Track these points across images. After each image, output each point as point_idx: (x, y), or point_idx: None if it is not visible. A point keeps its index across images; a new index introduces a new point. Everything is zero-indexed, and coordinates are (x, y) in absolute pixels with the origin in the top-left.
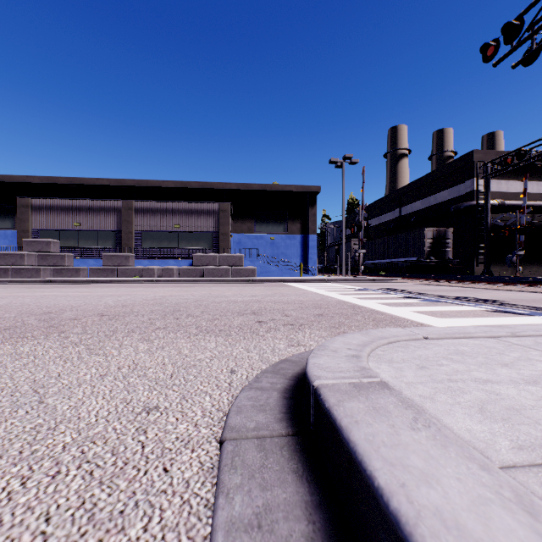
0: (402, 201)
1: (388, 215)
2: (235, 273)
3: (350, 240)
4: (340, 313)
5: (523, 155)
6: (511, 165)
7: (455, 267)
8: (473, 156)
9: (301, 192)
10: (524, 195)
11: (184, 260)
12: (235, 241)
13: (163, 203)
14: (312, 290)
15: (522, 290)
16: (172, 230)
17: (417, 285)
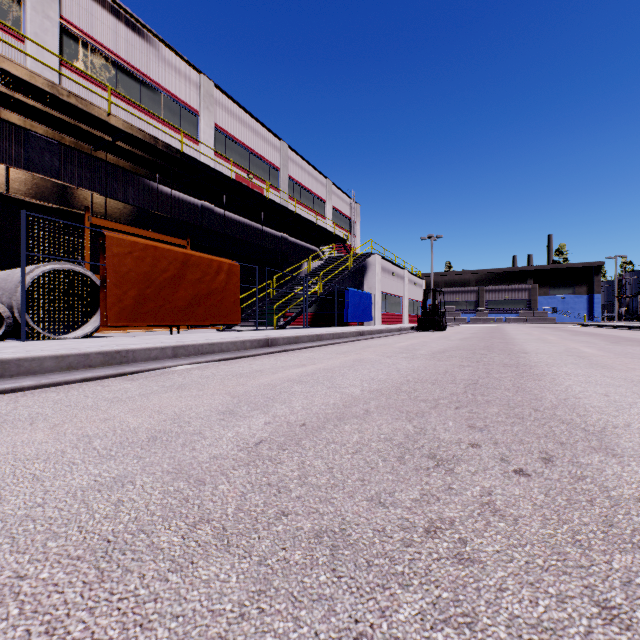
0: None
1: None
2: (542, 320)
3: (636, 295)
4: None
5: None
6: None
7: None
8: None
9: (586, 266)
10: None
11: (513, 314)
12: None
13: (499, 287)
14: None
15: None
16: (503, 299)
17: None
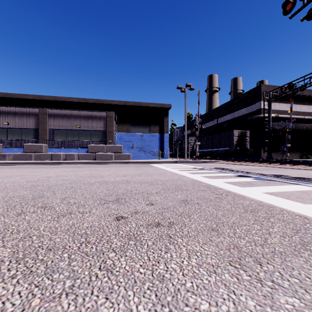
0: (218, 114)
1: (210, 123)
2: (116, 157)
3: (188, 137)
4: (204, 198)
5: (292, 86)
6: (285, 93)
7: (250, 153)
8: (261, 88)
9: (159, 108)
10: (291, 111)
11: (82, 149)
12: (118, 137)
13: (69, 111)
14: (169, 169)
15: (307, 168)
16: (74, 129)
17: (234, 165)
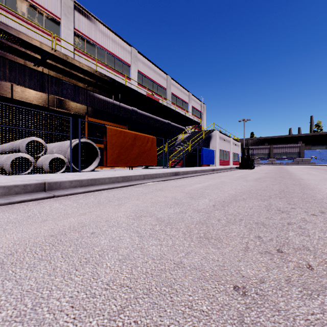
0: None
1: None
2: (307, 163)
3: None
4: None
5: None
6: None
7: None
8: None
9: None
10: None
11: (290, 160)
12: None
13: (281, 145)
14: None
15: None
16: (284, 152)
17: None
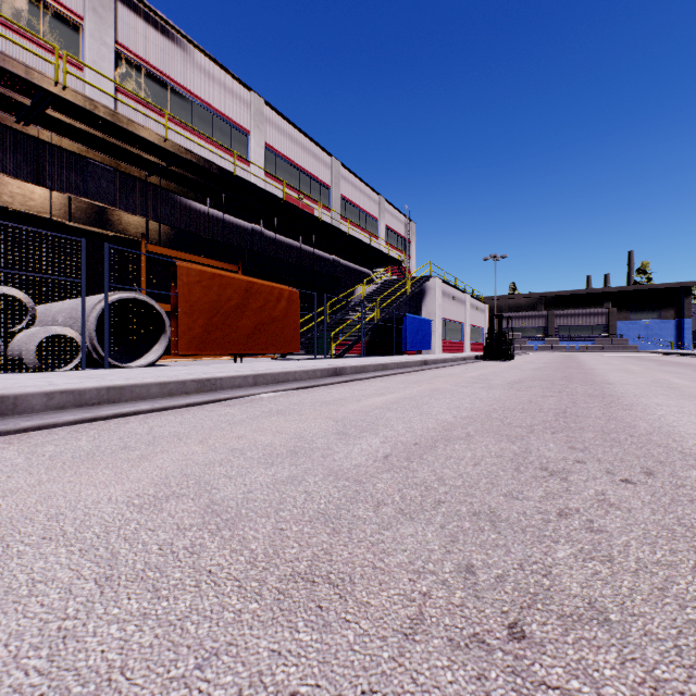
0: None
1: None
2: (622, 348)
3: None
4: None
5: None
6: None
7: None
8: None
9: (674, 287)
10: None
11: (587, 341)
12: None
13: (571, 311)
14: None
15: None
16: (577, 325)
17: None
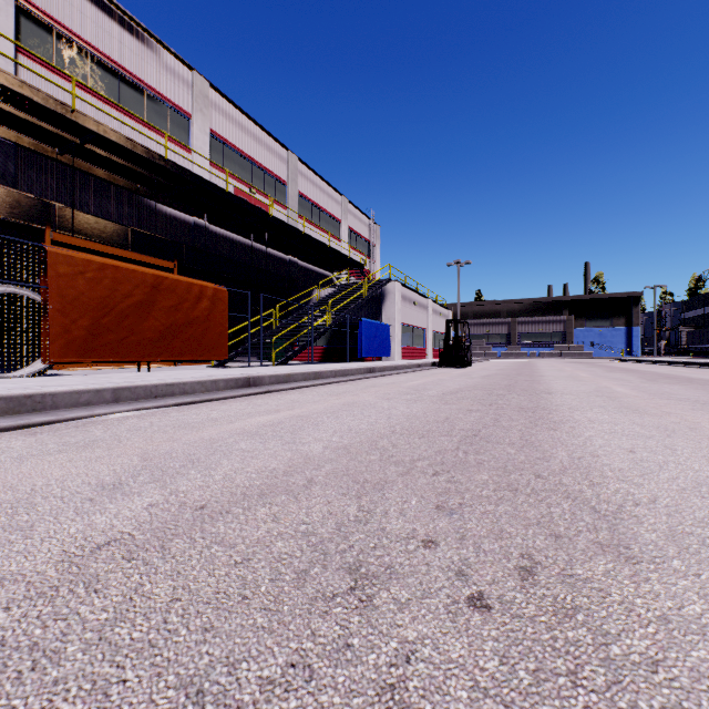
0: None
1: None
2: (578, 355)
3: (676, 328)
4: None
5: None
6: None
7: None
8: None
9: (624, 297)
10: None
11: (547, 348)
12: None
13: (532, 318)
14: None
15: None
16: (537, 332)
17: None
